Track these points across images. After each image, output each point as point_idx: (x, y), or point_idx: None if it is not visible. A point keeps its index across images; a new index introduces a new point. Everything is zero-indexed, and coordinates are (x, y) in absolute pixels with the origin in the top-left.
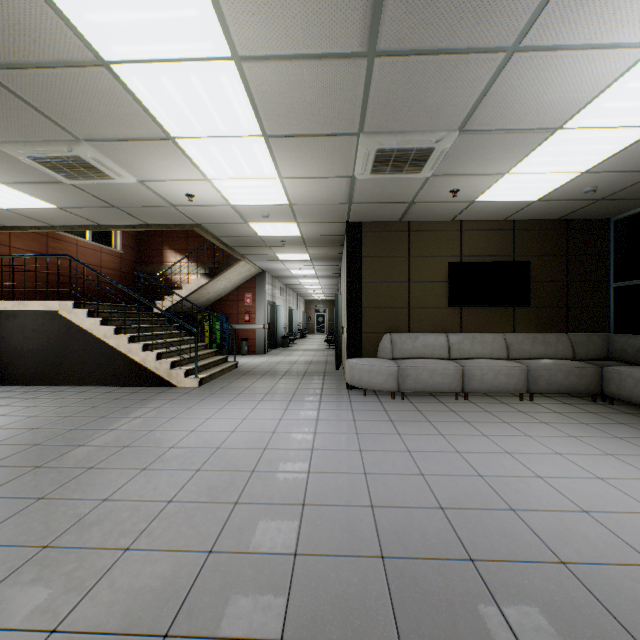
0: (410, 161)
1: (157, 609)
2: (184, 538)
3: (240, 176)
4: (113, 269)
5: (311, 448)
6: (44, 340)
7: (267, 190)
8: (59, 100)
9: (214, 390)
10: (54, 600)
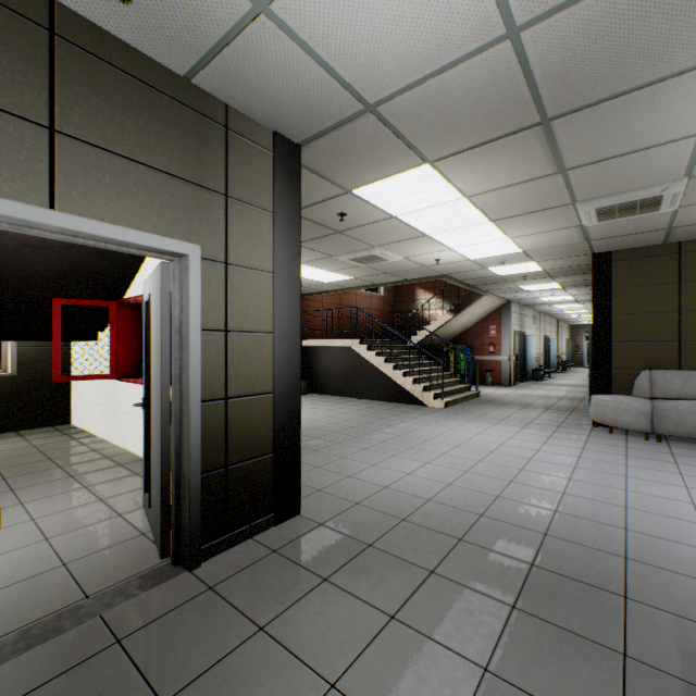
0: (639, 207)
1: (424, 493)
2: (436, 477)
3: (475, 243)
4: (378, 310)
5: (529, 458)
6: (342, 366)
7: (499, 247)
8: (369, 234)
9: (456, 412)
10: (383, 480)
